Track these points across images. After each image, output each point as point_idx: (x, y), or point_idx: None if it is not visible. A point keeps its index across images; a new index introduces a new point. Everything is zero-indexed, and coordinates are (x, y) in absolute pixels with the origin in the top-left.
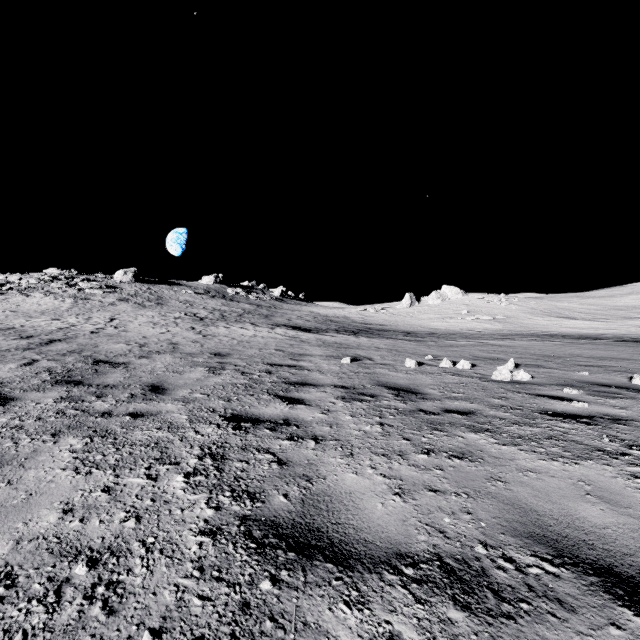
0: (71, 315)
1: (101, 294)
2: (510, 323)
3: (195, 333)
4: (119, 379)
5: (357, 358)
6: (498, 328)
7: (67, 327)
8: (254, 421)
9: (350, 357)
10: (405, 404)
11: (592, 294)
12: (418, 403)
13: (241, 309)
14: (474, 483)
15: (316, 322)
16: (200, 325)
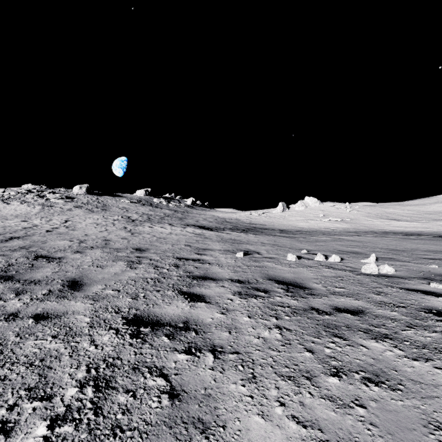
0: (37, 218)
1: (62, 203)
2: (354, 223)
3: (126, 231)
4: (47, 274)
5: (248, 252)
6: (346, 227)
7: (30, 227)
8: (154, 325)
9: (242, 251)
10: (296, 301)
11: (409, 203)
12: (308, 300)
13: (163, 213)
14: (414, 436)
15: (216, 223)
16: (131, 225)
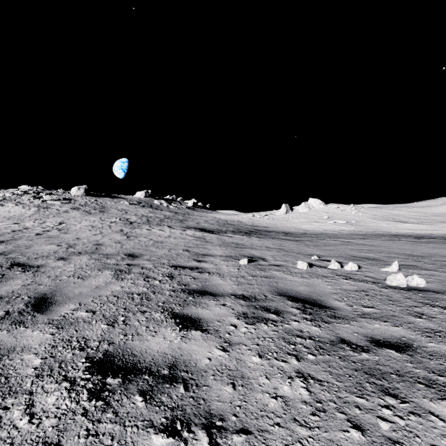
0: (30, 220)
1: (59, 204)
2: (360, 226)
3: (121, 234)
4: (14, 287)
5: (252, 258)
6: (351, 229)
7: (20, 230)
8: (127, 371)
9: (246, 257)
10: (319, 328)
11: (415, 205)
12: (333, 326)
13: (163, 215)
14: None
15: (218, 225)
16: (128, 228)
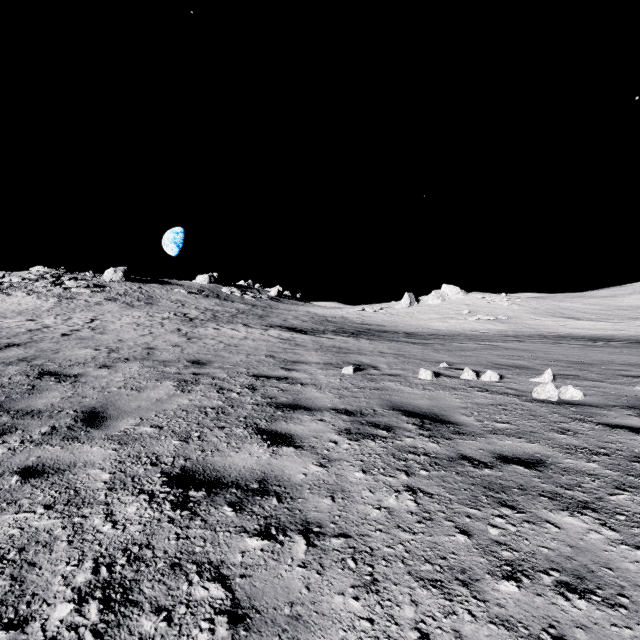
0: (50, 315)
1: (88, 293)
2: (513, 324)
3: (180, 335)
4: (53, 400)
5: (360, 366)
6: (502, 329)
7: (38, 329)
8: (212, 485)
9: (352, 365)
10: (437, 444)
11: (594, 294)
12: (455, 442)
13: (235, 309)
14: None
15: (313, 323)
16: (188, 326)
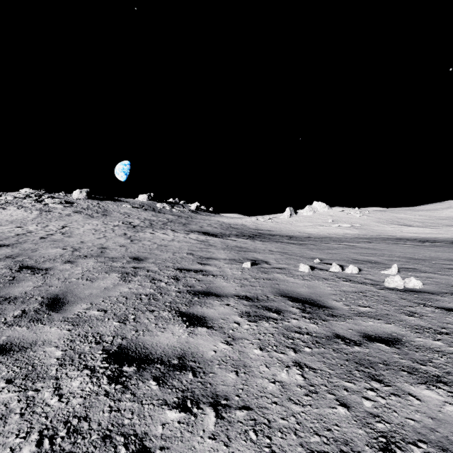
0: (33, 223)
1: (61, 208)
2: (364, 229)
3: (125, 238)
4: (27, 289)
5: (256, 262)
6: (356, 233)
7: (24, 233)
8: (141, 361)
9: (250, 261)
10: (316, 325)
11: (421, 208)
12: (330, 323)
13: (166, 219)
14: None
15: (221, 228)
16: (131, 231)
